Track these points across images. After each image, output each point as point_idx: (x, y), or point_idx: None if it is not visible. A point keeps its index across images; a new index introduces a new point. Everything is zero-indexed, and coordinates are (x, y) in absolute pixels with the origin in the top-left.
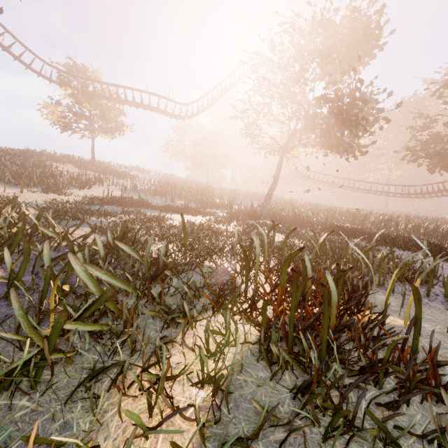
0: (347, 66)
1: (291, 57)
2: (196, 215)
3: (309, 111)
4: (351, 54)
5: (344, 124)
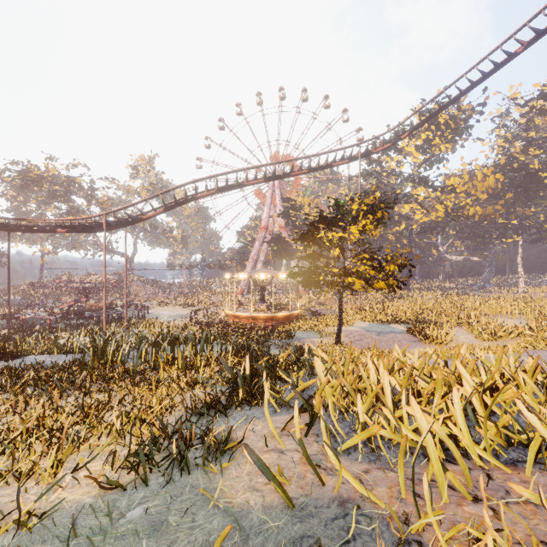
0: None
1: None
2: None
3: None
4: None
5: None
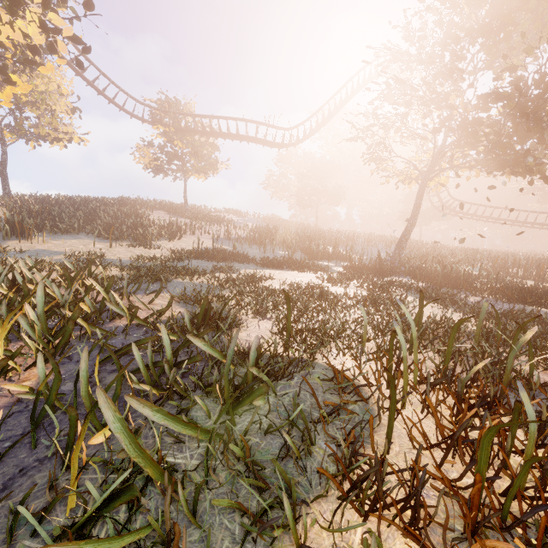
0: (532, 42)
1: (437, 43)
2: (302, 271)
3: (467, 117)
4: (541, 22)
5: (529, 130)
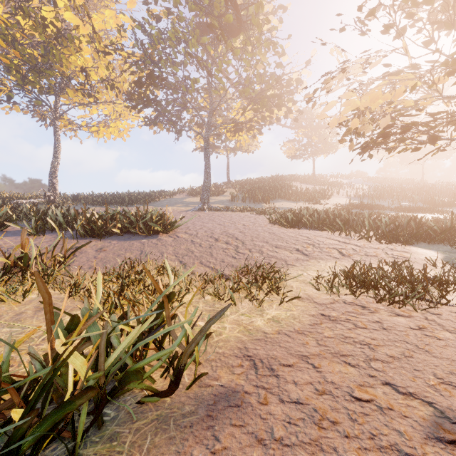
0: None
1: None
2: (431, 213)
3: None
4: None
5: None
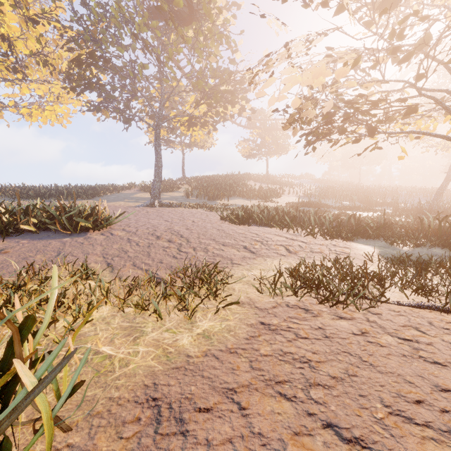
0: None
1: None
2: (367, 212)
3: None
4: None
5: None
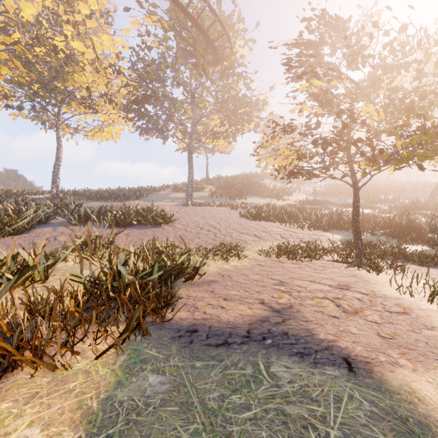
0: None
1: None
2: (364, 209)
3: None
4: None
5: None
